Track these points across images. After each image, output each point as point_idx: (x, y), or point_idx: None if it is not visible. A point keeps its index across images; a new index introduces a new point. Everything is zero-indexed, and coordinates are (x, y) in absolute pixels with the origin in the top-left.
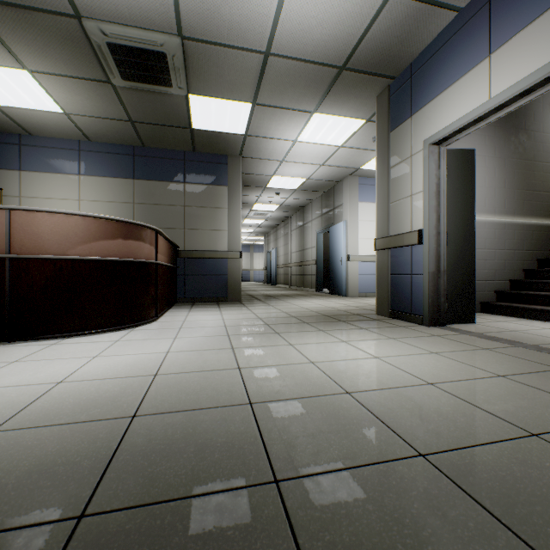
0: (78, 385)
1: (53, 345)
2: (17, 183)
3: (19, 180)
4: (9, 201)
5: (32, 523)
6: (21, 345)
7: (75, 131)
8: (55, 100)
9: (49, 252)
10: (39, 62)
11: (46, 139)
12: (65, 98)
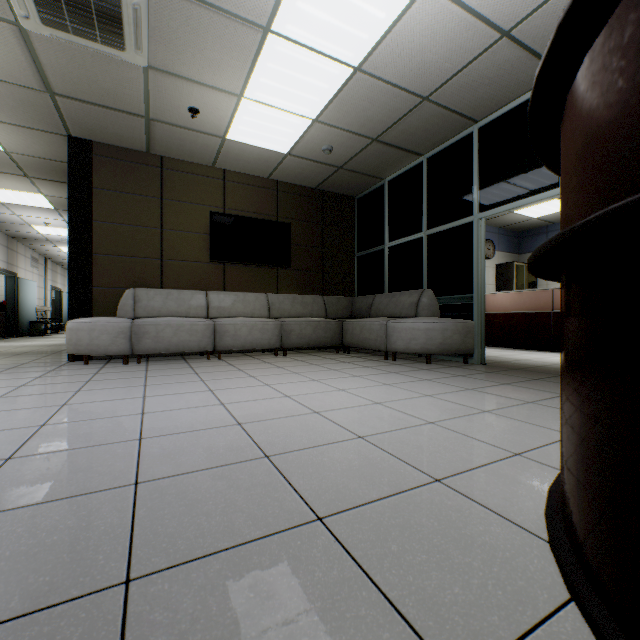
0: None
1: None
2: None
3: None
4: None
5: None
6: (557, 353)
7: None
8: None
9: None
10: None
11: None
12: None
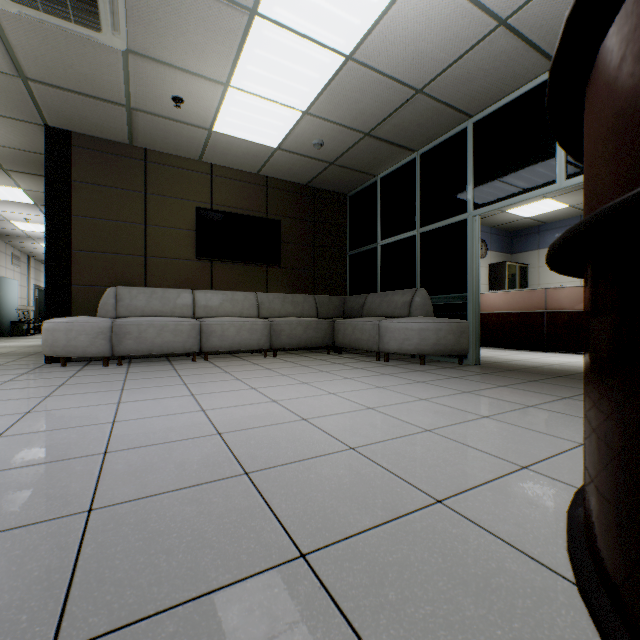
0: (580, 363)
1: (566, 355)
2: (536, 258)
3: (537, 256)
4: (532, 271)
5: (570, 371)
6: (551, 353)
7: (576, 212)
8: (563, 203)
9: (564, 308)
10: (555, 193)
11: (555, 223)
12: (570, 200)
